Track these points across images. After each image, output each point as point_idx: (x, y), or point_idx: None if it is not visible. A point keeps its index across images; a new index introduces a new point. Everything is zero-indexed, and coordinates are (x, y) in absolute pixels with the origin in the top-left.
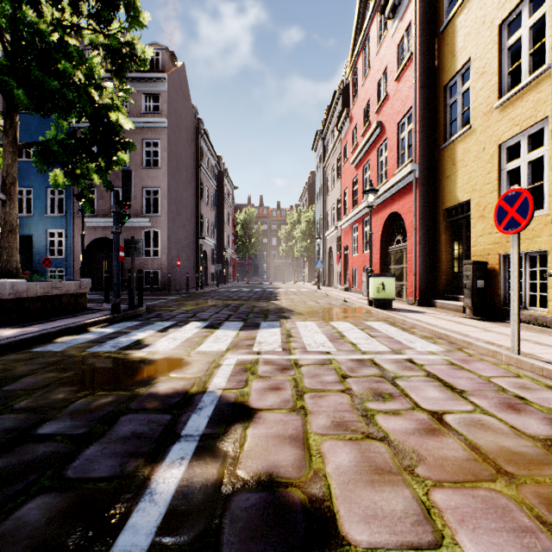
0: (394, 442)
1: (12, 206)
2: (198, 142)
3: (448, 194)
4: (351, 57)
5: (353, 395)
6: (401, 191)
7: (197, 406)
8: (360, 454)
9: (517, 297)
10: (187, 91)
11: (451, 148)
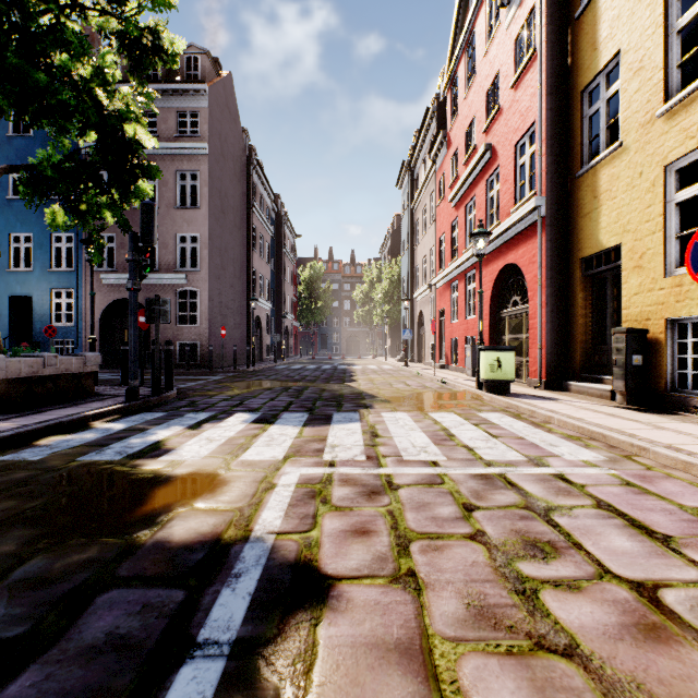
0: (594, 662)
1: None
2: (250, 176)
3: (586, 238)
4: (449, 62)
5: (490, 546)
6: (520, 236)
7: (231, 570)
8: (539, 696)
9: None
10: (235, 109)
11: (591, 175)
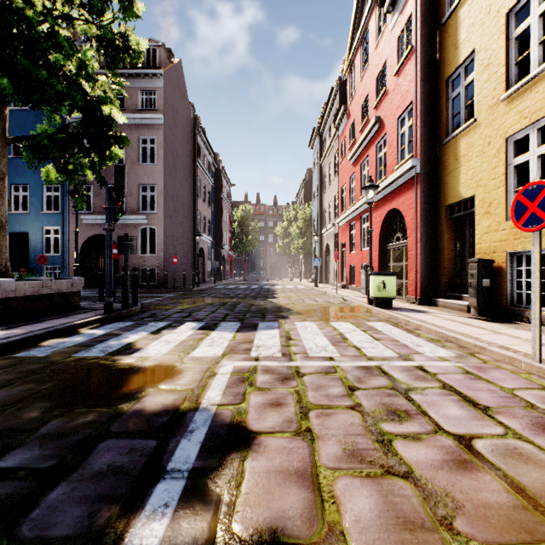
0: (421, 481)
1: (1, 202)
2: (195, 139)
3: (450, 190)
4: (349, 53)
5: (364, 413)
6: (401, 188)
7: (187, 428)
8: (383, 499)
9: (538, 299)
10: (184, 88)
11: (454, 143)
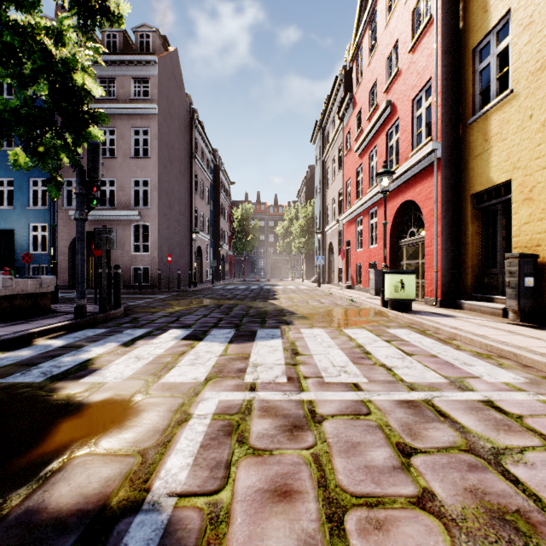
0: None
1: None
2: (192, 133)
3: (477, 176)
4: (355, 37)
5: (447, 520)
6: (417, 176)
7: None
8: None
9: None
10: (180, 78)
11: (482, 121)
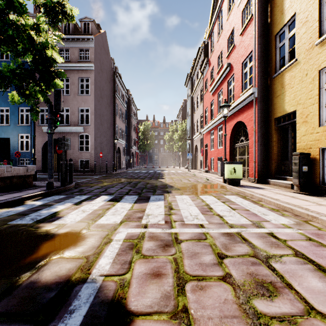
0: None
1: None
2: (114, 80)
3: (278, 108)
4: (210, 25)
5: (235, 286)
6: (244, 107)
7: (69, 307)
8: None
9: None
10: (107, 48)
11: (280, 76)
